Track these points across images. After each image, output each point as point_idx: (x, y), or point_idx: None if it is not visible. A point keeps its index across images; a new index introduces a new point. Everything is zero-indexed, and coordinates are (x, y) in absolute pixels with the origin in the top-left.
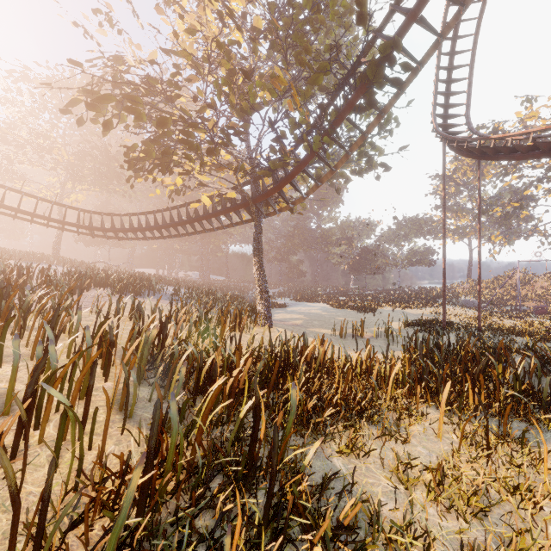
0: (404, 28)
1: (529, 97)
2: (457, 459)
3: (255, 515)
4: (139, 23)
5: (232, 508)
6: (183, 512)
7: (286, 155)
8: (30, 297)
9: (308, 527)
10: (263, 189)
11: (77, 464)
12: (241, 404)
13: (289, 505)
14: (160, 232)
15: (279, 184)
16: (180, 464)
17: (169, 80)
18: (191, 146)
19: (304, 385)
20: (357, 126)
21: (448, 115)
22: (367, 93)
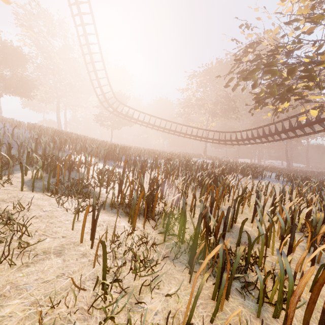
0: None
1: None
2: None
3: None
4: (268, 17)
5: None
6: None
7: None
8: (228, 181)
9: None
10: None
11: (321, 292)
12: None
13: None
14: (266, 139)
15: None
16: None
17: (293, 41)
18: (310, 79)
19: None
20: None
21: None
22: None
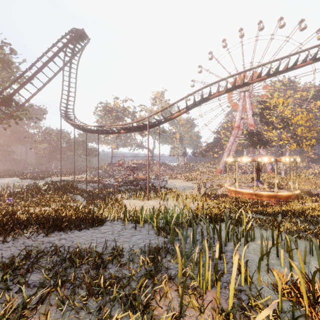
0: (18, 89)
1: (116, 97)
2: (3, 204)
3: None
4: None
5: None
6: None
7: None
8: None
9: None
10: None
11: None
12: None
13: None
14: None
15: None
16: None
17: None
18: None
19: None
20: (5, 112)
21: (68, 104)
22: (7, 103)
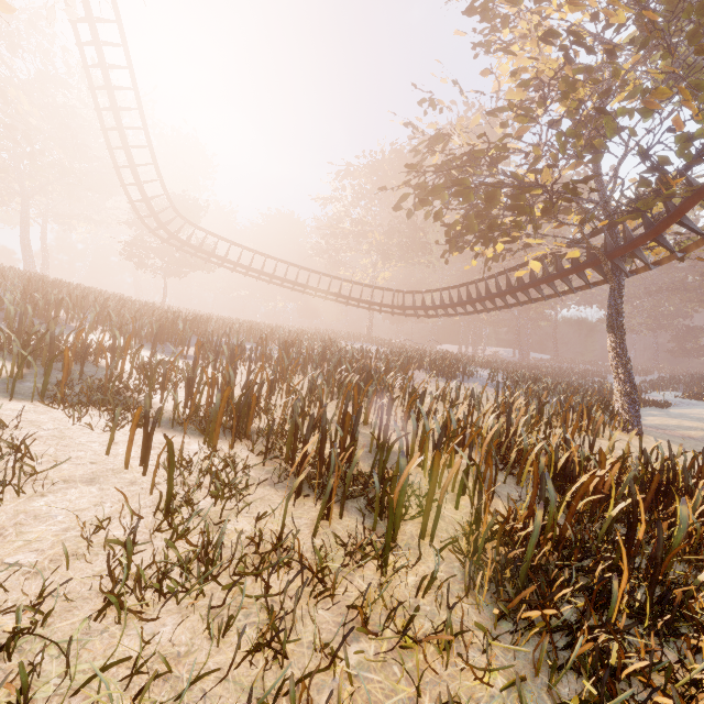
0: None
1: None
2: None
3: (636, 594)
4: (463, 96)
5: (608, 586)
6: (568, 560)
7: (668, 184)
8: (390, 380)
9: (703, 633)
10: (626, 238)
11: (467, 510)
12: (604, 511)
13: (677, 598)
14: (473, 307)
15: (655, 228)
16: (554, 533)
17: (496, 146)
18: (521, 211)
19: (703, 517)
20: None
21: None
22: None
